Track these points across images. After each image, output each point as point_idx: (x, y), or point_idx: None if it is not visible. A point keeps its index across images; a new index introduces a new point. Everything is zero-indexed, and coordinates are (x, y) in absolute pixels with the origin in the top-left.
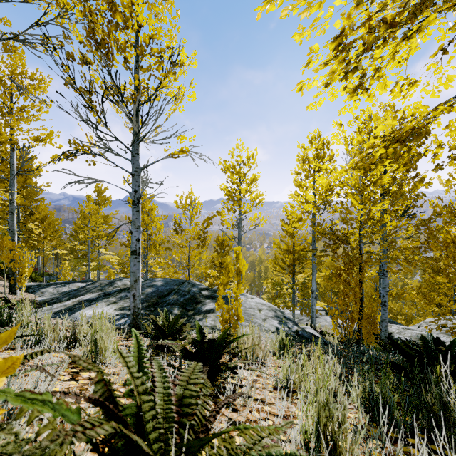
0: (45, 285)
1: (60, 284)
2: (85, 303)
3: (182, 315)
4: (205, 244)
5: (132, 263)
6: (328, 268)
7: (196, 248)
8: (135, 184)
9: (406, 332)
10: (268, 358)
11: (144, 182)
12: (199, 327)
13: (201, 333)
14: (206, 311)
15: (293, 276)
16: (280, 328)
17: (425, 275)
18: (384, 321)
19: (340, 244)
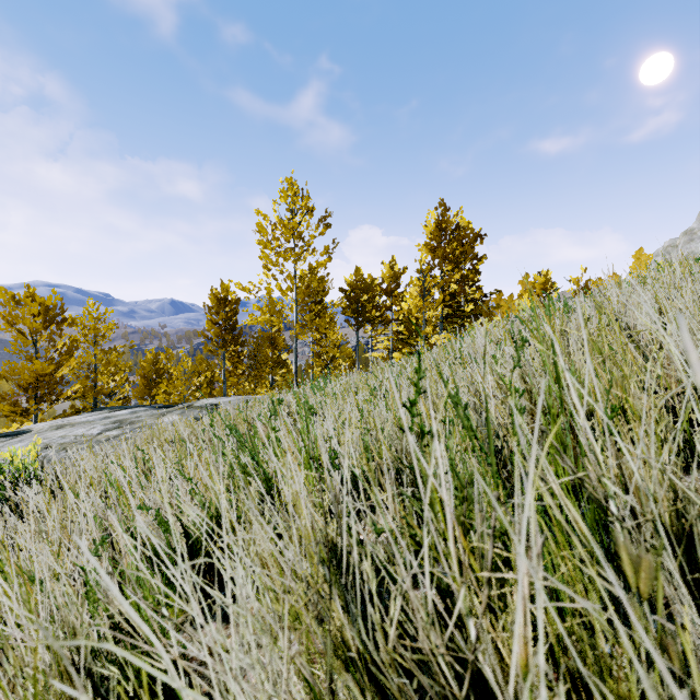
0: None
1: None
2: None
3: None
4: None
5: None
6: None
7: None
8: None
9: None
10: None
11: None
12: None
13: None
14: None
15: None
16: None
17: None
18: None
19: None
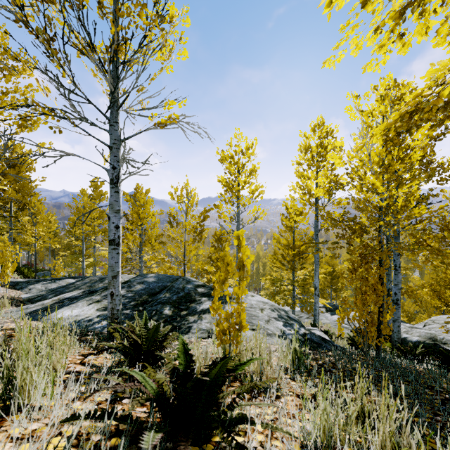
0: (35, 281)
1: (51, 280)
2: (65, 301)
3: (173, 316)
4: (202, 237)
5: (110, 255)
6: (327, 264)
7: (192, 242)
8: (113, 159)
9: (414, 331)
10: (282, 381)
11: (122, 154)
12: (184, 346)
13: (187, 355)
14: (202, 310)
15: (293, 272)
16: (286, 331)
17: (436, 271)
18: (396, 321)
19: (359, 233)
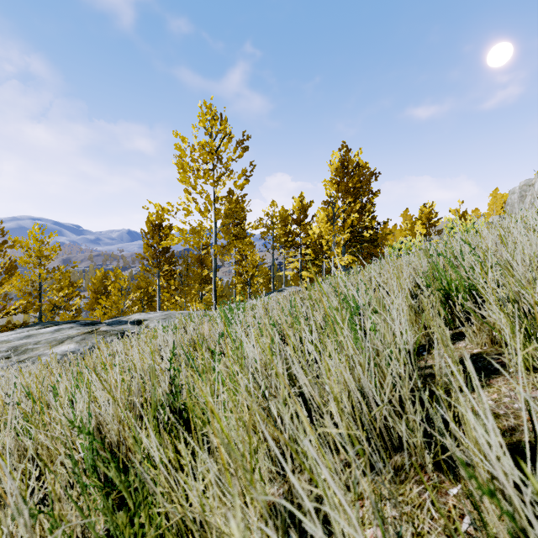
0: None
1: None
2: None
3: None
4: None
5: None
6: None
7: None
8: None
9: None
10: None
11: None
12: None
13: None
14: None
15: None
16: None
17: None
18: None
19: None
